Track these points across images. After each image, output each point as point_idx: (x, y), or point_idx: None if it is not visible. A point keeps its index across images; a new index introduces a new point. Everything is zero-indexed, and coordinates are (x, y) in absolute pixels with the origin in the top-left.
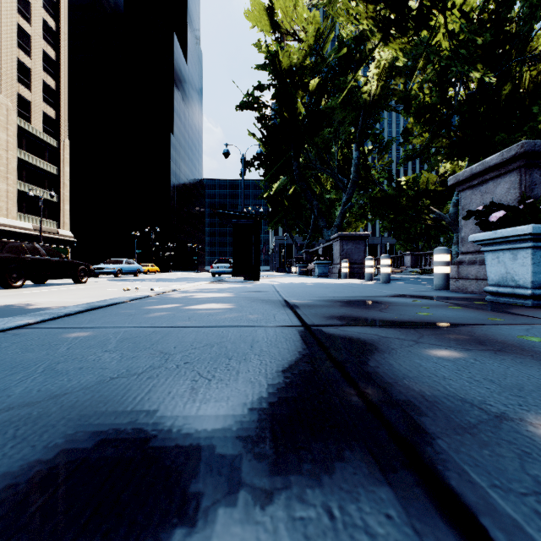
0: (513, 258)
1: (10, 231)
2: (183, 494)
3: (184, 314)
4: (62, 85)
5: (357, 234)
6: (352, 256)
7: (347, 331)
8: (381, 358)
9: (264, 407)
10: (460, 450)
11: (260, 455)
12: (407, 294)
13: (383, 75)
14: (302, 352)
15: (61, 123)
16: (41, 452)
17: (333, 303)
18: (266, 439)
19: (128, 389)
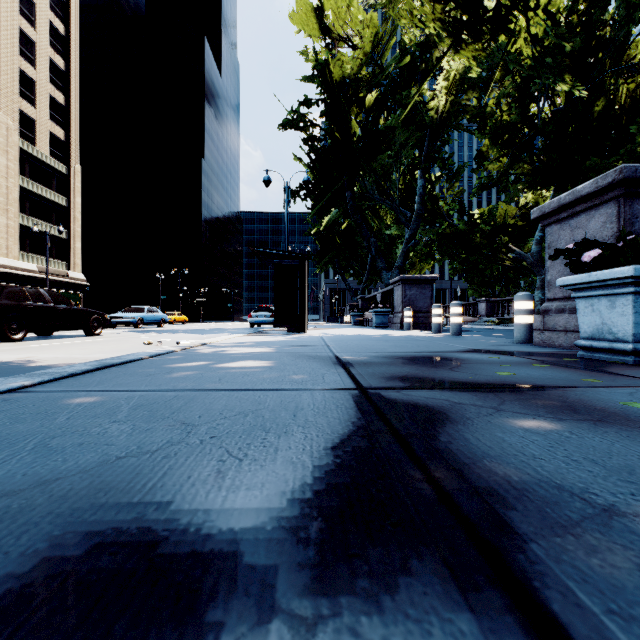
0: (610, 306)
1: (11, 273)
2: (196, 624)
3: (214, 373)
4: (72, 101)
5: (422, 277)
6: (416, 303)
7: (412, 396)
8: (454, 431)
9: (307, 498)
10: (561, 558)
11: (301, 566)
12: (482, 349)
13: (453, 89)
14: (356, 422)
15: (71, 146)
16: (16, 562)
17: (394, 360)
18: (310, 543)
19: (137, 472)
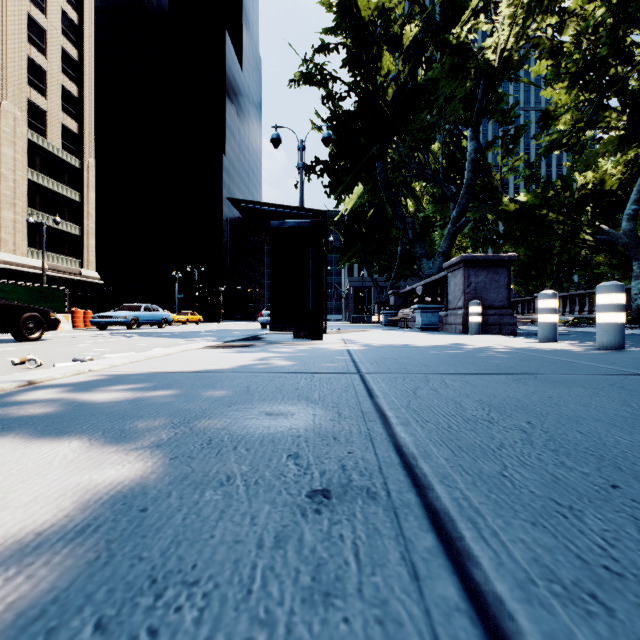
0: None
1: (18, 270)
2: None
3: None
4: (86, 92)
5: (494, 256)
6: (485, 295)
7: None
8: None
9: None
10: None
11: None
12: None
13: (517, 20)
14: None
15: (84, 139)
16: None
17: None
18: None
19: None
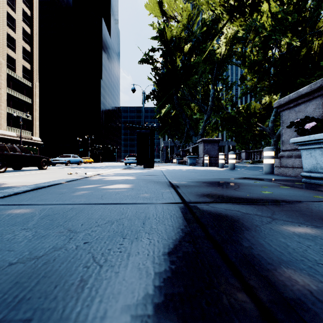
0: (322, 153)
1: (2, 137)
2: None
3: (99, 192)
4: (34, 49)
5: (213, 139)
6: (210, 153)
7: (216, 208)
8: (251, 237)
9: (148, 314)
10: None
11: None
12: (248, 177)
13: (229, 43)
14: (184, 229)
15: (34, 72)
16: None
17: (202, 184)
18: None
19: (16, 281)
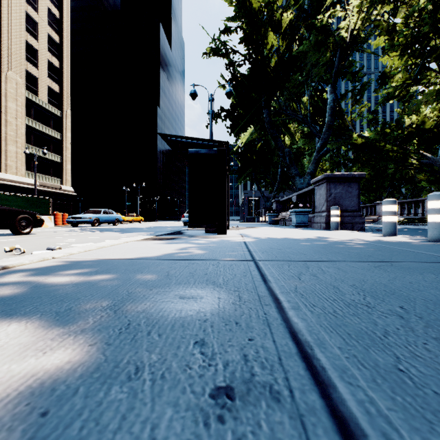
0: None
1: (19, 186)
2: None
3: None
4: (64, 64)
5: (348, 174)
6: (341, 202)
7: None
8: None
9: None
10: None
11: None
12: None
13: (363, 8)
14: None
15: (64, 96)
16: None
17: None
18: None
19: None
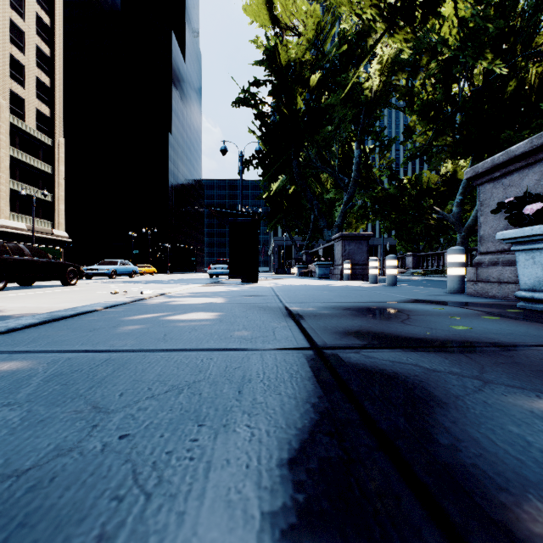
0: None
1: (3, 231)
2: None
3: (161, 327)
4: (56, 83)
5: (359, 234)
6: (354, 257)
7: (375, 359)
8: (451, 422)
9: None
10: None
11: None
12: (422, 299)
13: (385, 71)
14: (317, 405)
15: (56, 121)
16: None
17: (343, 312)
18: None
19: None
